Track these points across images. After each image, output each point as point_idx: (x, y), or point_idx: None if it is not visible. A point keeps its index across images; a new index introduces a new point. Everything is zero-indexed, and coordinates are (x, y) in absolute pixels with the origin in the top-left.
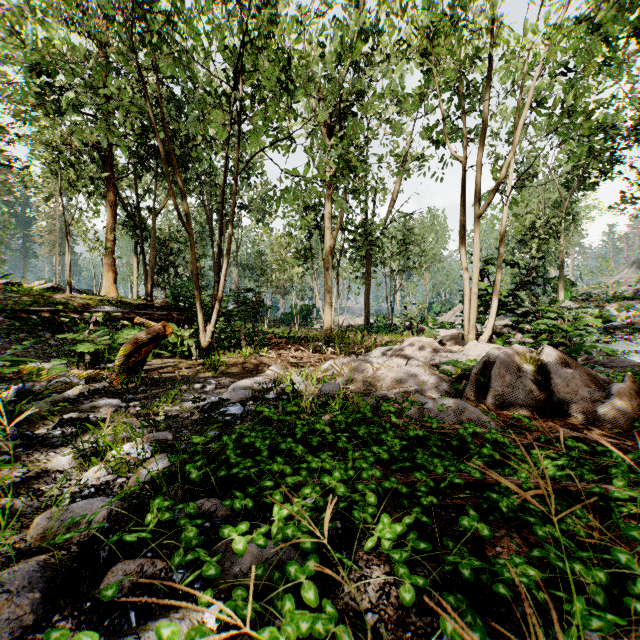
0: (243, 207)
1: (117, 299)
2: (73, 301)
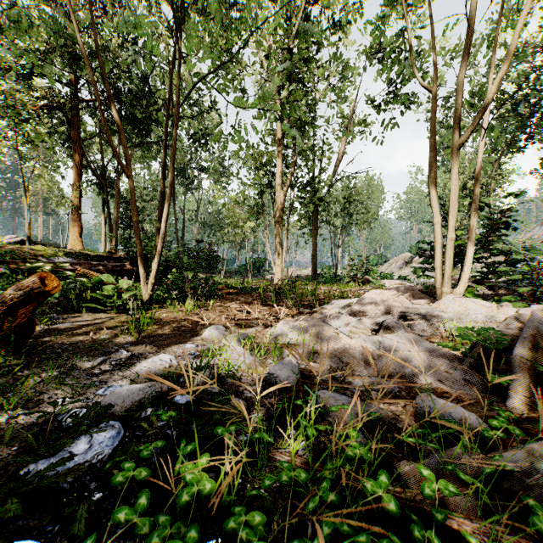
0: (202, 170)
1: (75, 251)
2: (25, 252)
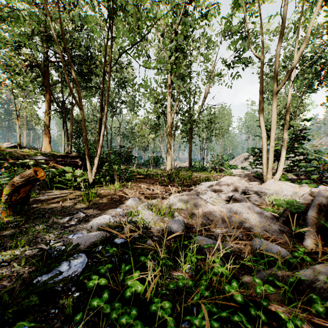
0: (122, 103)
1: (47, 152)
2: (18, 153)
